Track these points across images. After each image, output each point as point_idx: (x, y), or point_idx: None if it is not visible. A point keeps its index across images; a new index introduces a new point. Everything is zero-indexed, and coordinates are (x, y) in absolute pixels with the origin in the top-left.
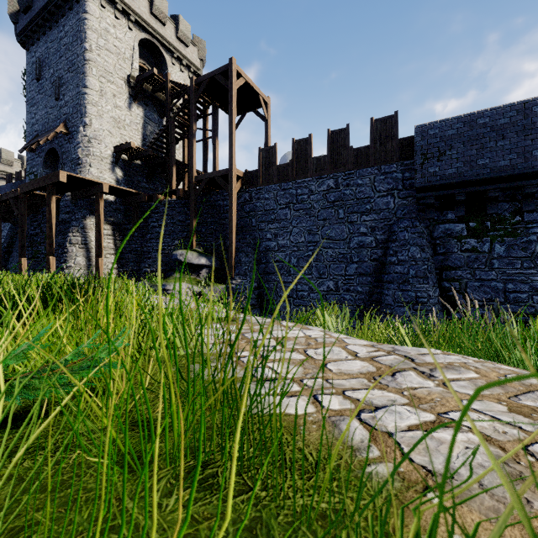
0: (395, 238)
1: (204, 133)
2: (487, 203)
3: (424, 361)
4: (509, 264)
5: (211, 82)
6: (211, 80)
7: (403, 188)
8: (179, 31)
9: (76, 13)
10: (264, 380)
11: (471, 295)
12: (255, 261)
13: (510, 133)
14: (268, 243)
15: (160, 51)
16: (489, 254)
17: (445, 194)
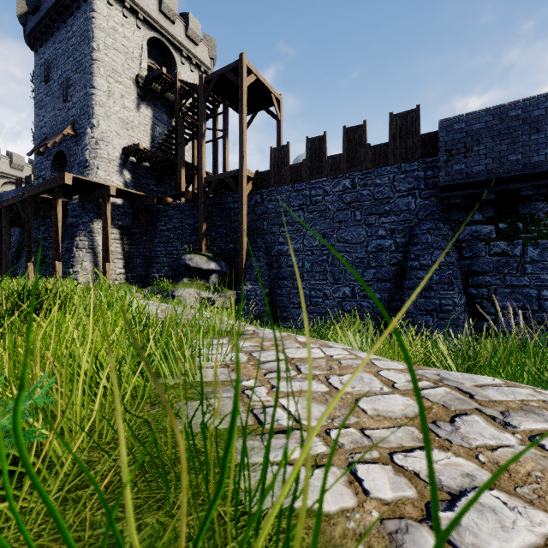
0: (417, 241)
1: (214, 133)
2: (519, 202)
3: (487, 398)
4: (544, 269)
5: (221, 80)
6: (221, 77)
7: (426, 188)
8: (189, 29)
9: (84, 12)
10: (275, 432)
11: (500, 302)
12: (267, 266)
13: (545, 125)
14: (280, 247)
15: (169, 50)
16: (521, 258)
17: (472, 193)
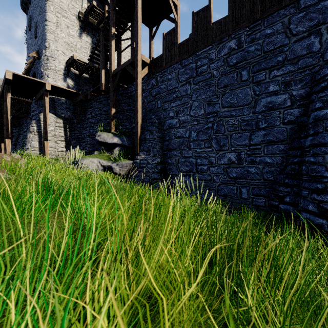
0: (325, 84)
1: (131, 47)
2: None
3: None
4: None
5: None
6: None
7: None
8: None
9: None
10: None
11: None
12: (159, 139)
13: None
14: (171, 121)
15: None
16: None
17: None
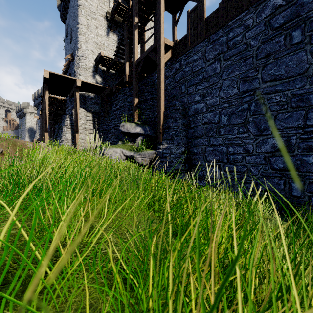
0: None
1: (154, 38)
2: None
3: None
4: None
5: None
6: None
7: None
8: None
9: None
10: None
11: None
12: (184, 126)
13: None
14: (196, 106)
15: None
16: None
17: None
